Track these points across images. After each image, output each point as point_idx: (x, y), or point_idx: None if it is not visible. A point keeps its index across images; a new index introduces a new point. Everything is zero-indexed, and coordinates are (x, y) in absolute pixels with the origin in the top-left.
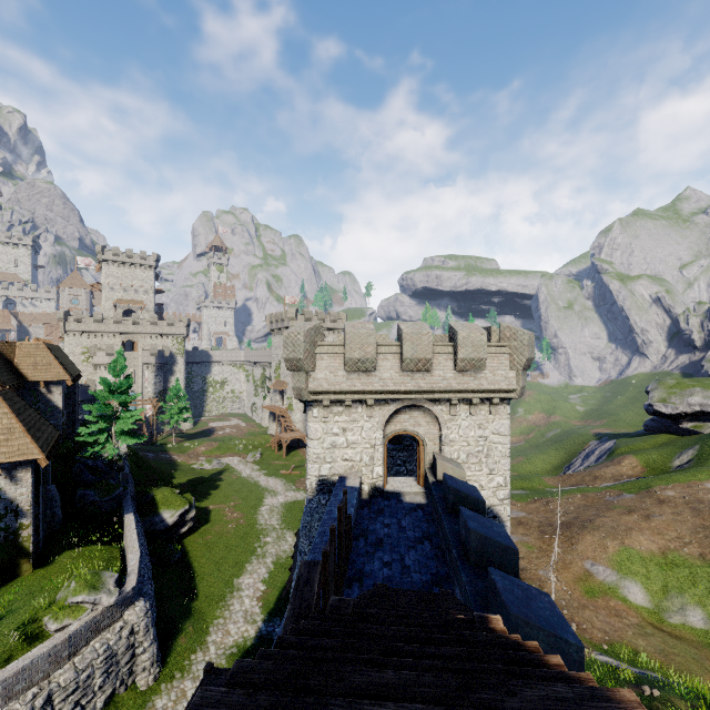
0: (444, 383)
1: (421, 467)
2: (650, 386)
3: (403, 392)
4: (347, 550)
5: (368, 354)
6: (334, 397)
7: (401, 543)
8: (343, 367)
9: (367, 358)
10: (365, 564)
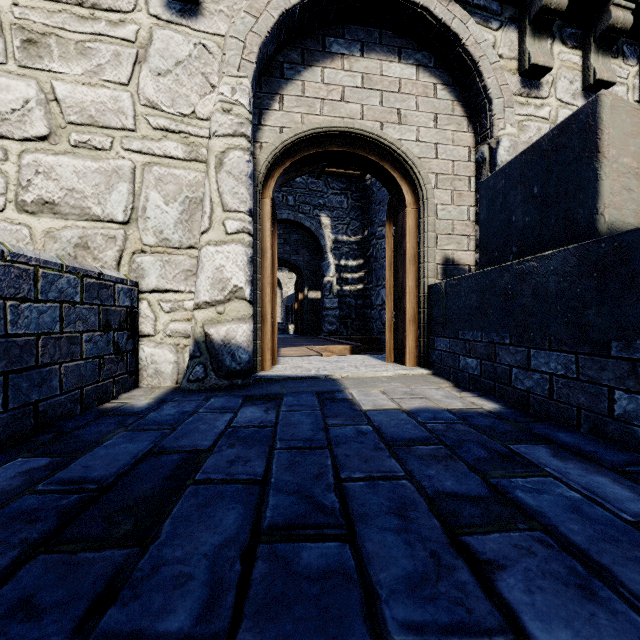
0: None
1: (407, 288)
2: None
3: None
4: None
5: None
6: None
7: None
8: None
9: None
10: None
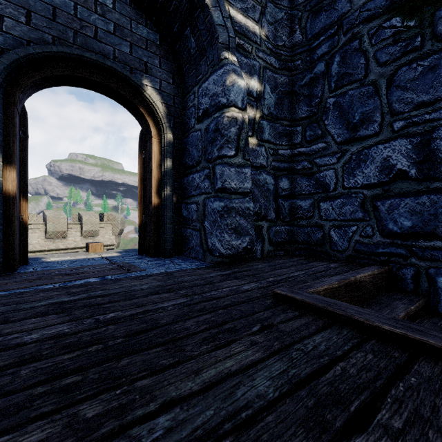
0: (75, 243)
1: None
2: None
3: (47, 250)
4: None
5: None
6: None
7: None
8: None
9: None
10: None
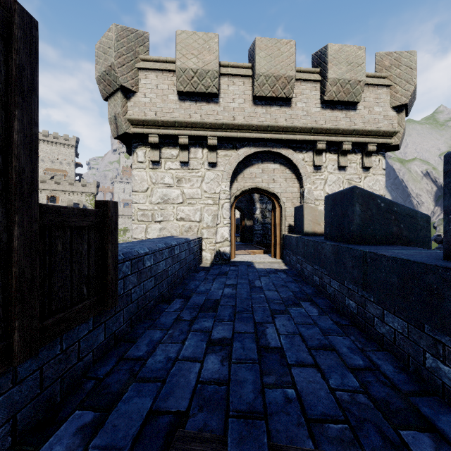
0: (308, 119)
1: (276, 234)
2: (436, 223)
3: (255, 128)
4: (81, 297)
5: (208, 64)
6: (163, 131)
7: (254, 305)
8: (175, 90)
9: (206, 70)
10: (159, 344)
